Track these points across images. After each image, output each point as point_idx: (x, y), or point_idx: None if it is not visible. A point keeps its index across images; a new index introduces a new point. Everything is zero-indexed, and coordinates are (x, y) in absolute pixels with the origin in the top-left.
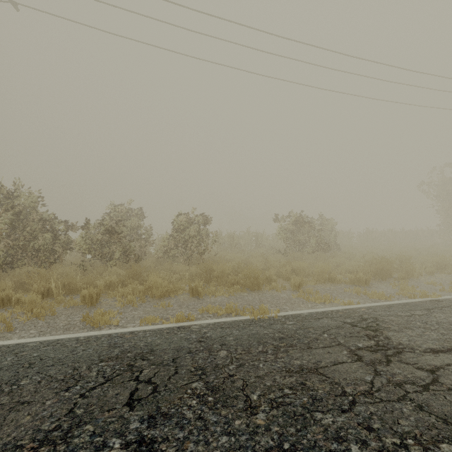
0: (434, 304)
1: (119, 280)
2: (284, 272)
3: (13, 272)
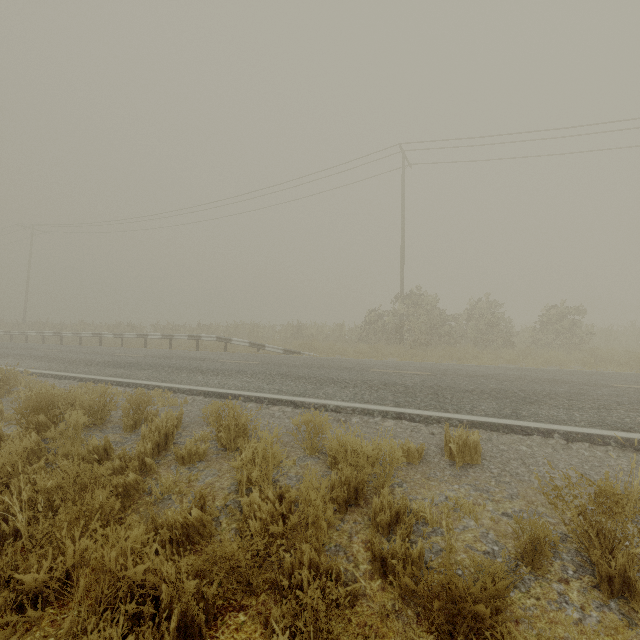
0: None
1: (517, 355)
2: None
3: (436, 347)
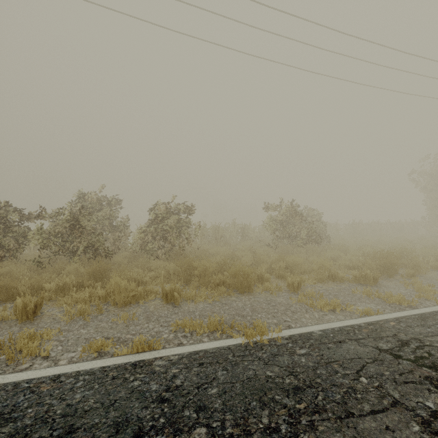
0: None
1: (76, 281)
2: (278, 269)
3: None
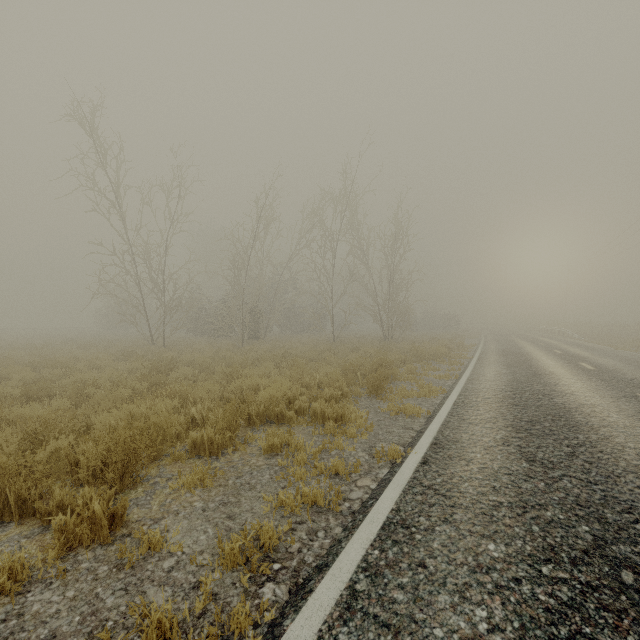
0: (637, 355)
1: None
2: None
3: None
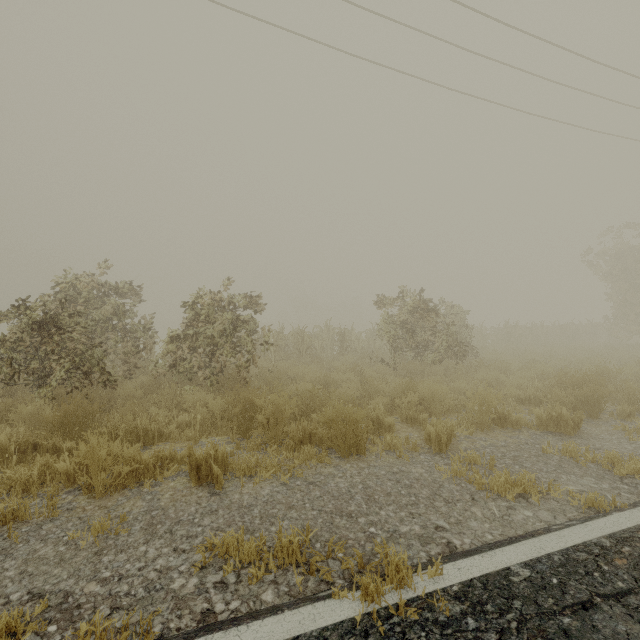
0: None
1: (25, 439)
2: (406, 407)
3: None
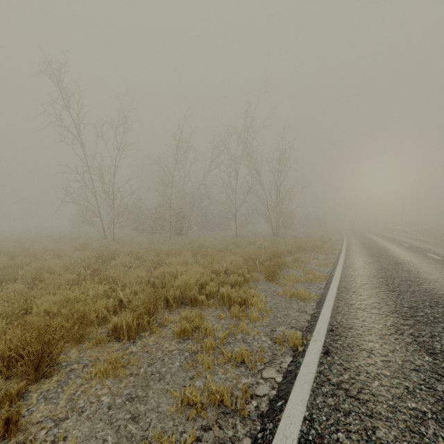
0: None
1: None
2: None
3: None
